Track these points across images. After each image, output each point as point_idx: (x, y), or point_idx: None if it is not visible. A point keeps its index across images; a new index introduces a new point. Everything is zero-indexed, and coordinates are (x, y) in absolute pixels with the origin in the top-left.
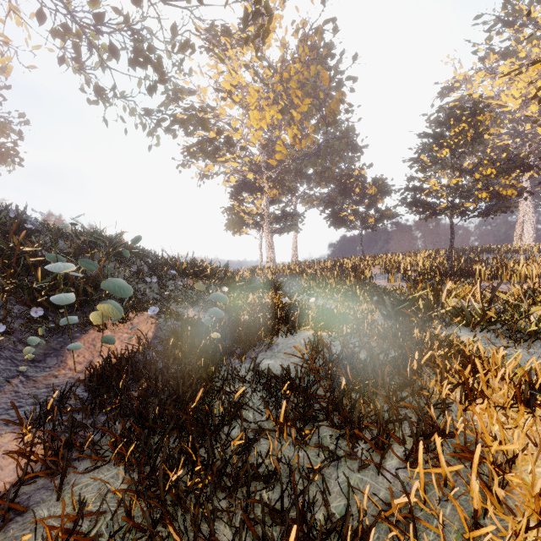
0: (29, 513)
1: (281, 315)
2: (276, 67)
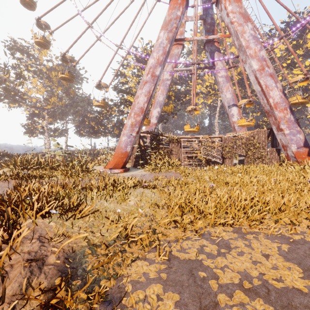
0: None
1: None
2: (46, 72)
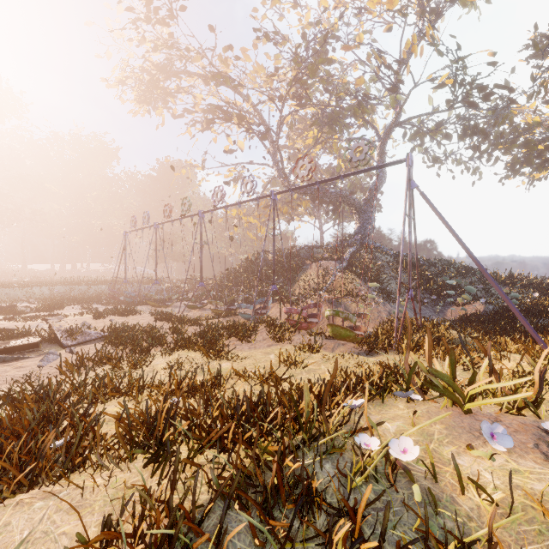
0: None
1: None
2: None
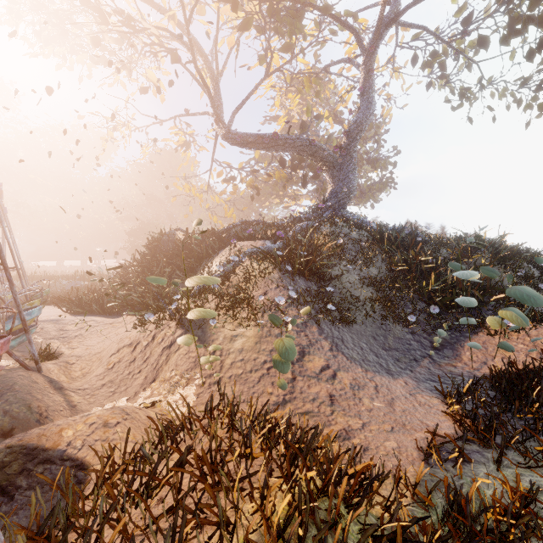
0: (473, 465)
1: None
2: None
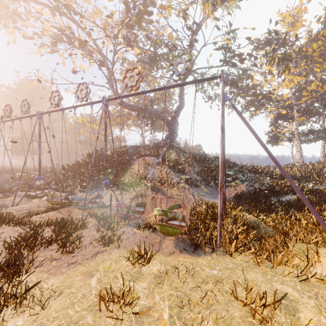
0: None
1: (292, 189)
2: (302, 49)
